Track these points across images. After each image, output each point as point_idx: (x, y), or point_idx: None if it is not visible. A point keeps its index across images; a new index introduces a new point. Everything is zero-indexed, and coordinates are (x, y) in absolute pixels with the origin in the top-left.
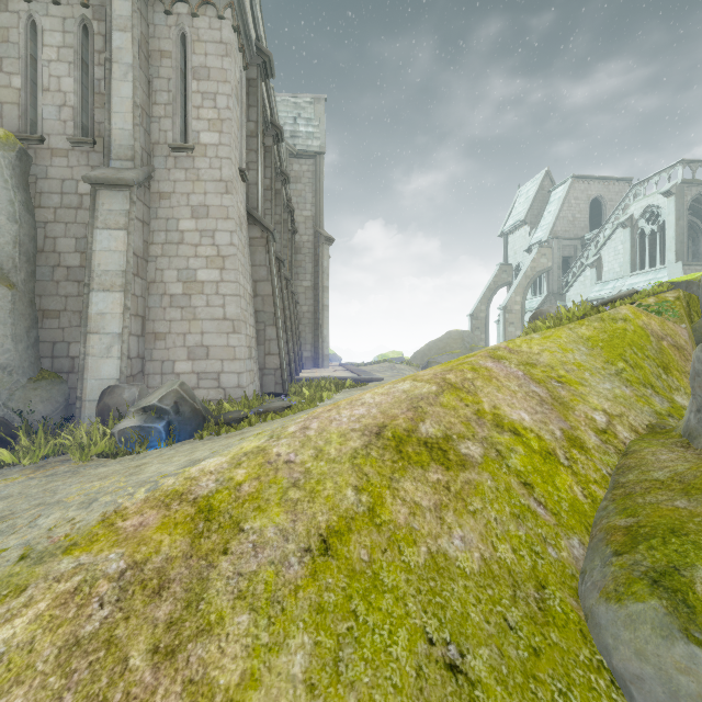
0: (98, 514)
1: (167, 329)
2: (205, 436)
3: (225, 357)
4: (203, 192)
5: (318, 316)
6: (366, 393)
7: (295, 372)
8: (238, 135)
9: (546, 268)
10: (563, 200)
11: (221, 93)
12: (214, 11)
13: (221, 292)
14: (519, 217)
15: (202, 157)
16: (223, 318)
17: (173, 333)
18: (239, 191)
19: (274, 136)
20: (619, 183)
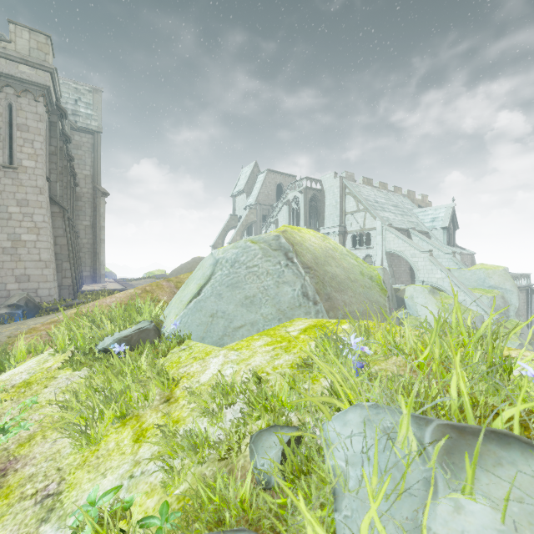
0: (27, 329)
1: (1, 266)
2: (42, 315)
3: (41, 280)
4: (25, 192)
5: (96, 247)
6: (117, 293)
7: (79, 287)
8: (46, 158)
9: (254, 221)
10: (262, 182)
11: (36, 141)
12: (32, 96)
13: (37, 246)
14: (241, 187)
15: (24, 173)
16: (39, 260)
17: (5, 269)
18: (46, 188)
19: (65, 140)
20: (290, 177)
